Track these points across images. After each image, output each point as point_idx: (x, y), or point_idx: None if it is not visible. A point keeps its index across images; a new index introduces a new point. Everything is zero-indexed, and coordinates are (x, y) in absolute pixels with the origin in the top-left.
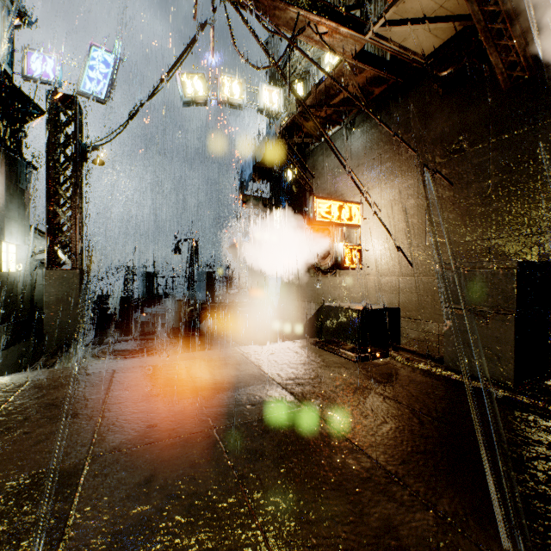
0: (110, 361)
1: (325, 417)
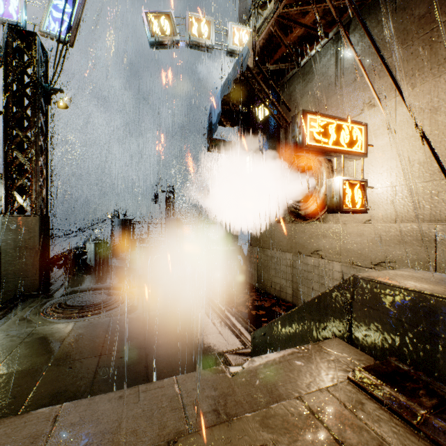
0: (52, 322)
1: None
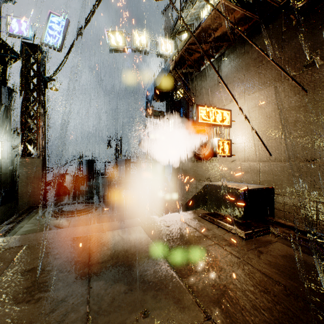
0: (57, 219)
1: None
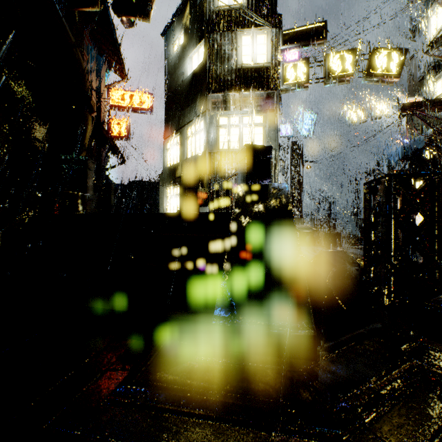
0: None
1: None
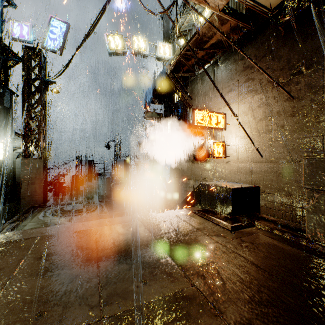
0: (59, 218)
1: (216, 304)
